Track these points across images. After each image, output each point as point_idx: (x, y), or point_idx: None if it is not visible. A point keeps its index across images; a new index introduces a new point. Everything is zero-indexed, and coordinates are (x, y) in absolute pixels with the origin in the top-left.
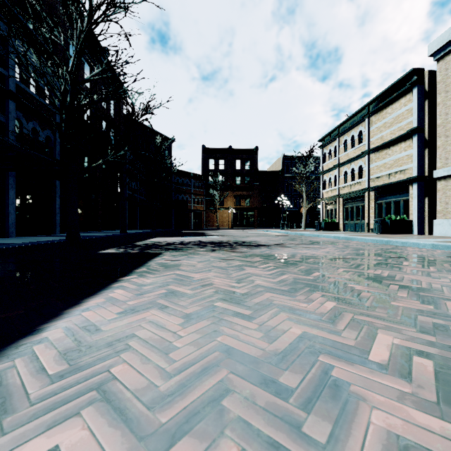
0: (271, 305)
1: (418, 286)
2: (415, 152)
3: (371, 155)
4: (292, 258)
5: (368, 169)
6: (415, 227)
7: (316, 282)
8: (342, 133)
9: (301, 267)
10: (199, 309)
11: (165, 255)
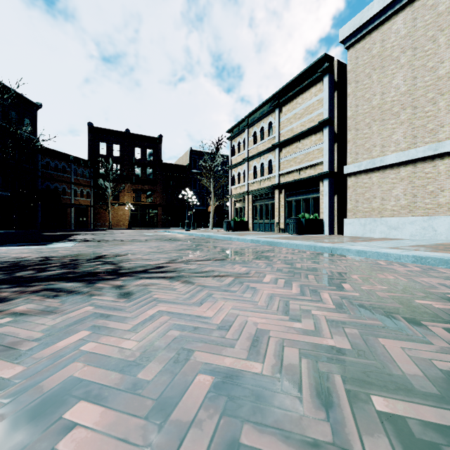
0: None
1: None
2: (326, 146)
3: (281, 148)
4: None
5: (278, 163)
6: (326, 227)
7: None
8: (251, 124)
9: None
10: None
11: None
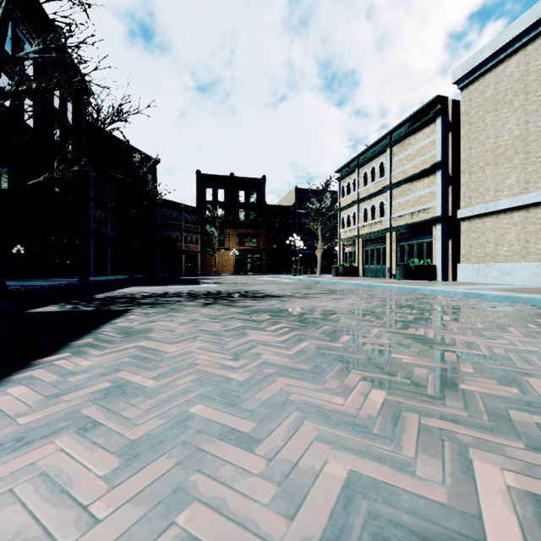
0: (288, 404)
1: (479, 352)
2: (439, 189)
3: (393, 191)
4: (310, 315)
5: (390, 206)
6: (439, 273)
7: (349, 353)
8: (361, 164)
9: (323, 327)
10: (160, 424)
11: (134, 313)
